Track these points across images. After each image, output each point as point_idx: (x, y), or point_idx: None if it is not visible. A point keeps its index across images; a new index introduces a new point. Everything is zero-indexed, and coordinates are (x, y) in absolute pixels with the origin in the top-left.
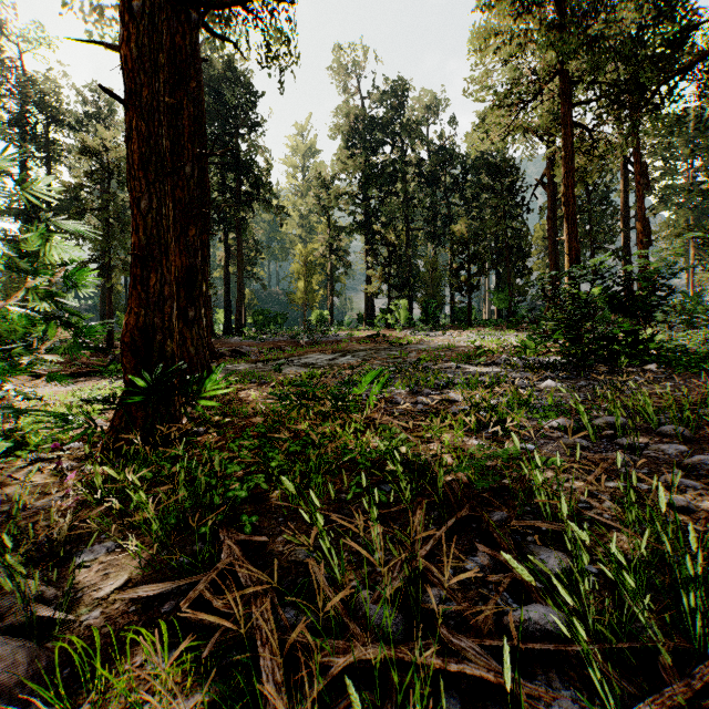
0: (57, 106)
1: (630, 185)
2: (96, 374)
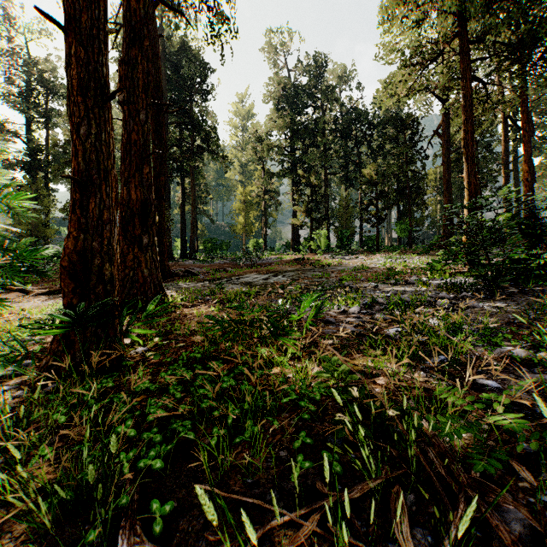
0: (52, 82)
1: (509, 135)
2: None
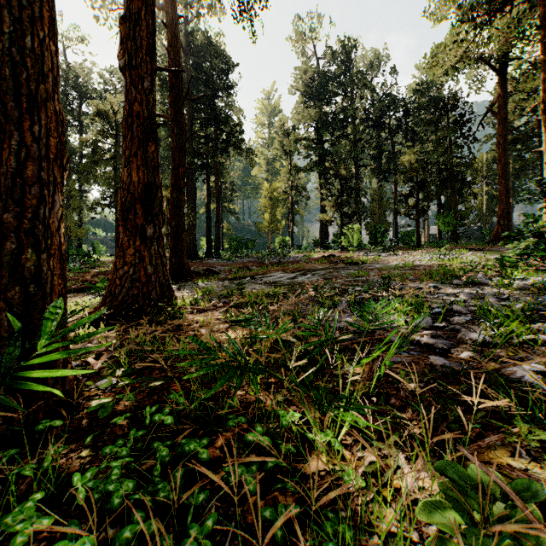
0: (84, 86)
1: None
2: (86, 291)
